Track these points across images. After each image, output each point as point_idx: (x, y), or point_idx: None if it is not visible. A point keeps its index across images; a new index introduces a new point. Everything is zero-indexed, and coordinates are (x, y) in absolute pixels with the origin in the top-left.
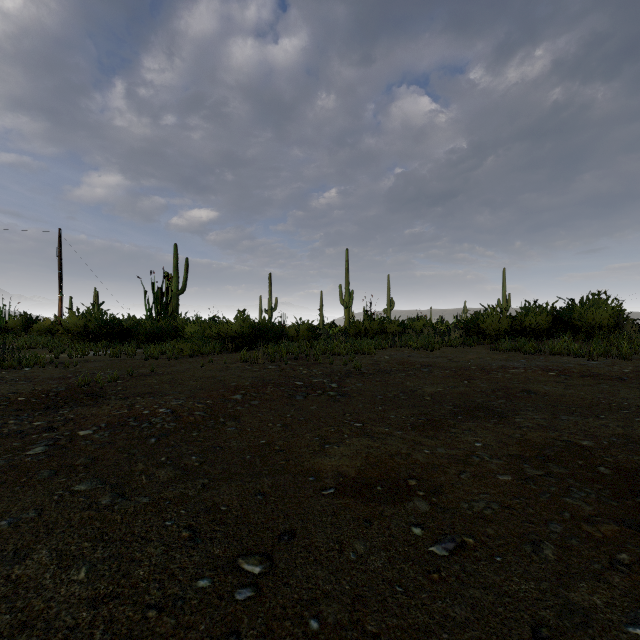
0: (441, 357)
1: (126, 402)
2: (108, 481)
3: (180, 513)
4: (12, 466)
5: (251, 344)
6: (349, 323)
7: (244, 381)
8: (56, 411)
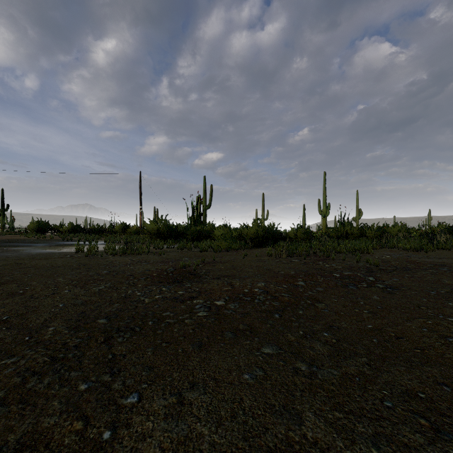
0: (444, 258)
1: (223, 281)
2: (282, 348)
3: (384, 393)
4: (199, 324)
5: (263, 243)
6: (326, 228)
7: (288, 270)
8: (183, 284)
